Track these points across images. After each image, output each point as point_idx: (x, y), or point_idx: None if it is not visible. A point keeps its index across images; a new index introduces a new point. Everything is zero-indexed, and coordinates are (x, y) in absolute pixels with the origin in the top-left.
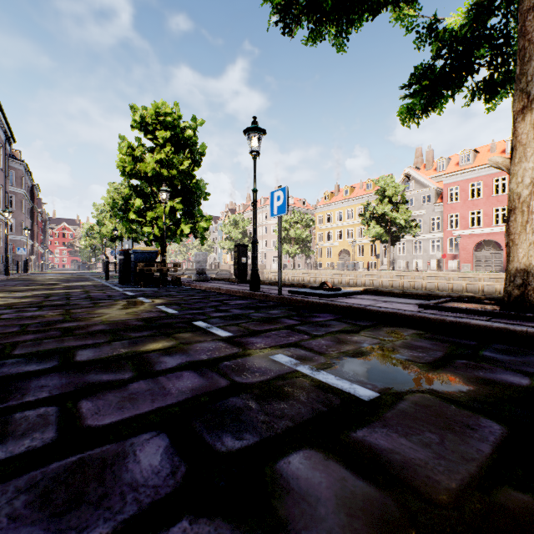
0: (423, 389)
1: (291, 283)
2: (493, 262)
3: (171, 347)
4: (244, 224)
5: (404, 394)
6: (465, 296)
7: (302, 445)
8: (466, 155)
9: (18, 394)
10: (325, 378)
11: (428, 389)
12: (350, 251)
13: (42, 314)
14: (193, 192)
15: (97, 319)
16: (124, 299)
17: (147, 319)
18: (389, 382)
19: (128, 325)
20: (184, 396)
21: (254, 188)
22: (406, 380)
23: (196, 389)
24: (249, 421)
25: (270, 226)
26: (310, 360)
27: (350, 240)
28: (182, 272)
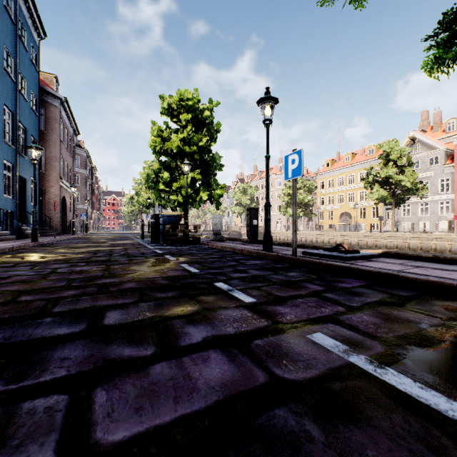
0: None
1: (301, 244)
2: None
3: (195, 313)
4: (252, 192)
5: None
6: None
7: None
8: None
9: (38, 368)
10: (400, 383)
11: None
12: (352, 214)
13: (88, 269)
14: (210, 164)
15: (129, 276)
16: (154, 256)
17: (172, 278)
18: None
19: (155, 284)
20: (214, 397)
21: (267, 154)
22: None
23: (228, 384)
24: None
25: (275, 192)
26: (363, 347)
27: (351, 203)
28: (200, 233)
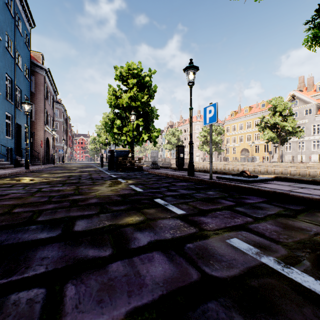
0: None
1: (215, 171)
2: None
3: (141, 222)
4: (178, 134)
5: None
6: None
7: None
8: None
9: (24, 265)
10: (304, 281)
11: None
12: (249, 149)
13: (63, 188)
14: (149, 115)
15: (93, 194)
16: (110, 179)
17: (123, 195)
18: None
19: (111, 200)
20: (159, 291)
21: (191, 107)
22: None
23: (169, 280)
24: None
25: (194, 134)
26: (270, 250)
27: (248, 142)
28: (142, 163)
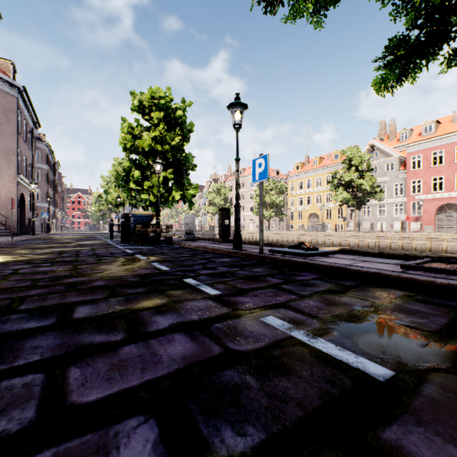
0: (444, 367)
1: (270, 242)
2: (455, 224)
3: (163, 305)
4: (226, 192)
5: (424, 373)
6: (446, 257)
7: (321, 449)
8: (429, 126)
9: (11, 356)
10: (325, 347)
11: (450, 367)
12: (319, 214)
13: (53, 269)
14: (183, 164)
15: (98, 275)
16: (124, 256)
17: (142, 276)
18: (399, 356)
19: (125, 281)
20: (176, 366)
21: (237, 157)
22: (419, 354)
23: (188, 356)
24: (250, 406)
25: (248, 193)
26: (304, 324)
27: (318, 205)
28: (173, 233)
